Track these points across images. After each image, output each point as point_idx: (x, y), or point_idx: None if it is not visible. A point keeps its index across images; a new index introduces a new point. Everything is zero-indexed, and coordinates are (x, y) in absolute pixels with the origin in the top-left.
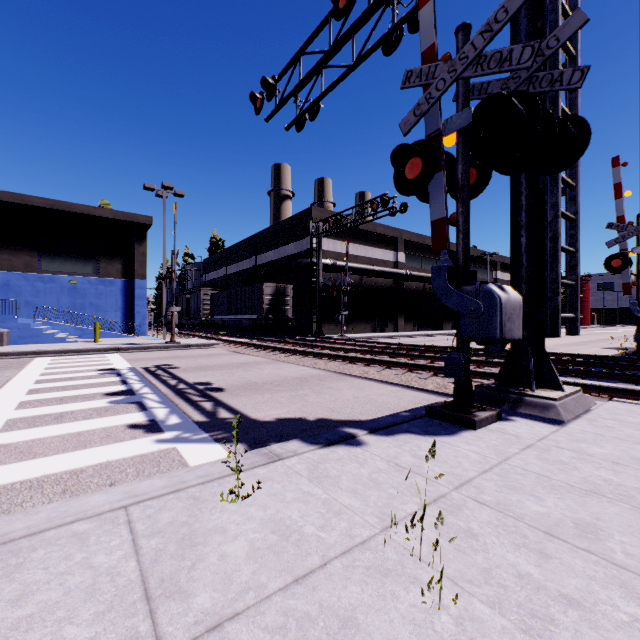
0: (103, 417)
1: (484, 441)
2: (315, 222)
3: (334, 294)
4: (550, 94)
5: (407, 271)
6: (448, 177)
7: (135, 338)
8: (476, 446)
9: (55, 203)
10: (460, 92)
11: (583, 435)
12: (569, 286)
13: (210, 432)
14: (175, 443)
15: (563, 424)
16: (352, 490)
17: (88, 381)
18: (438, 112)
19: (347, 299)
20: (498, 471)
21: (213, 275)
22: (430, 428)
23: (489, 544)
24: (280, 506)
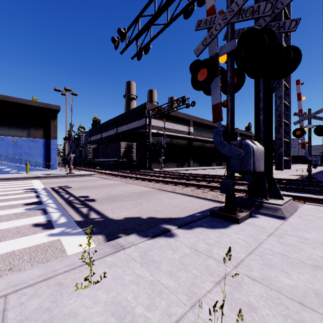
0: (18, 219)
1: (245, 231)
2: (148, 110)
3: (157, 148)
4: (277, 35)
5: (194, 136)
6: (221, 80)
7: (50, 171)
8: (241, 235)
9: (4, 97)
10: (229, 31)
11: (298, 226)
12: (286, 142)
13: (83, 228)
14: (60, 236)
15: (285, 219)
16: (169, 272)
17: (16, 196)
18: (216, 43)
19: (164, 150)
20: (257, 253)
21: (94, 138)
22: (213, 223)
23: (265, 316)
24: (120, 289)
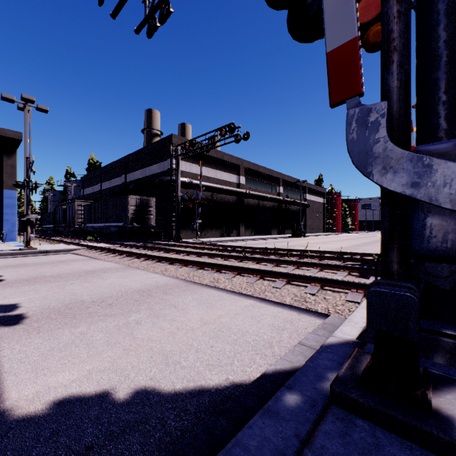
0: None
1: None
2: (174, 146)
3: (190, 206)
4: None
5: (247, 190)
6: None
7: None
8: None
9: None
10: None
11: None
12: None
13: None
14: None
15: None
16: None
17: None
18: None
19: (201, 211)
20: None
21: (90, 190)
22: None
23: None
24: None
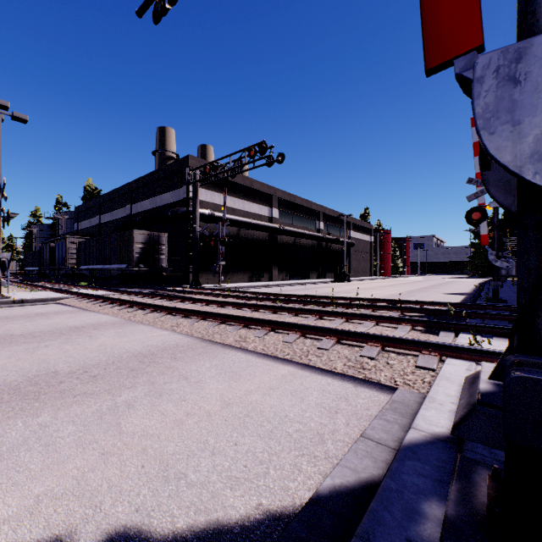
0: None
1: None
2: (191, 169)
3: (212, 244)
4: None
5: (281, 226)
6: None
7: None
8: None
9: None
10: None
11: None
12: None
13: None
14: None
15: None
16: None
17: None
18: None
19: (225, 250)
20: None
21: (86, 224)
22: None
23: None
24: None
